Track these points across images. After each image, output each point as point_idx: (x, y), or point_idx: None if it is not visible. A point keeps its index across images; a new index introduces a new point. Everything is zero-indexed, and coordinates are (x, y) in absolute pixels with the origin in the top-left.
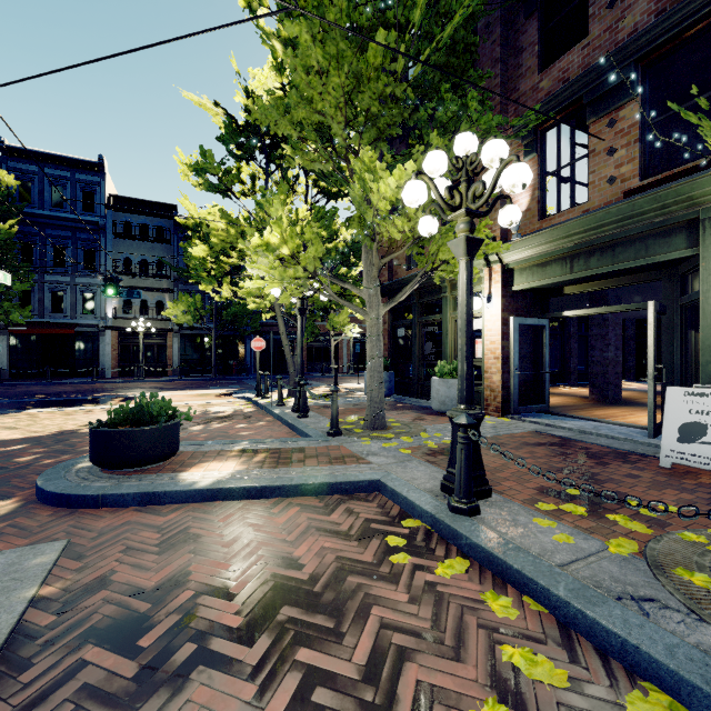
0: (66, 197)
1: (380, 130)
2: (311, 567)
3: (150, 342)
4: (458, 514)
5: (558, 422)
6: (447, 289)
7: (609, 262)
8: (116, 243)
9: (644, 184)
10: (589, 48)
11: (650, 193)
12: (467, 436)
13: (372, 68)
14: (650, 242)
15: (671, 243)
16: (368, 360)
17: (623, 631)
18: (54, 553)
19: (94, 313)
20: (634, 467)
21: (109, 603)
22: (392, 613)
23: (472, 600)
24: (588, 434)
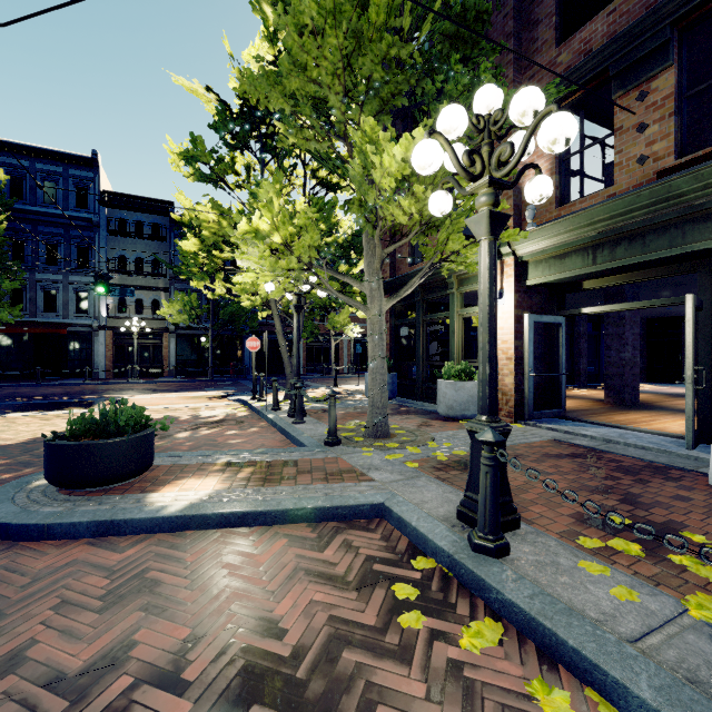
0: (58, 193)
1: (383, 101)
2: (295, 634)
3: (145, 342)
4: (482, 555)
5: (578, 429)
6: (454, 285)
7: (638, 252)
8: (110, 241)
9: (682, 163)
10: (615, 14)
11: (690, 171)
12: (493, 456)
13: (374, 27)
14: (688, 228)
15: None
16: (369, 361)
17: None
18: None
19: (88, 313)
20: (679, 485)
21: (11, 700)
22: None
23: (515, 694)
24: (614, 444)
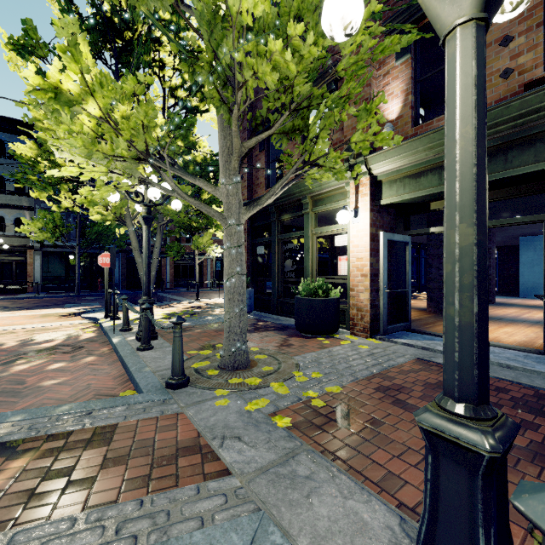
0: None
1: None
2: None
3: (7, 259)
4: None
5: (433, 344)
6: (308, 205)
7: (500, 168)
8: None
9: None
10: None
11: None
12: None
13: None
14: None
15: None
16: (225, 279)
17: None
18: None
19: None
20: None
21: None
22: None
23: None
24: None
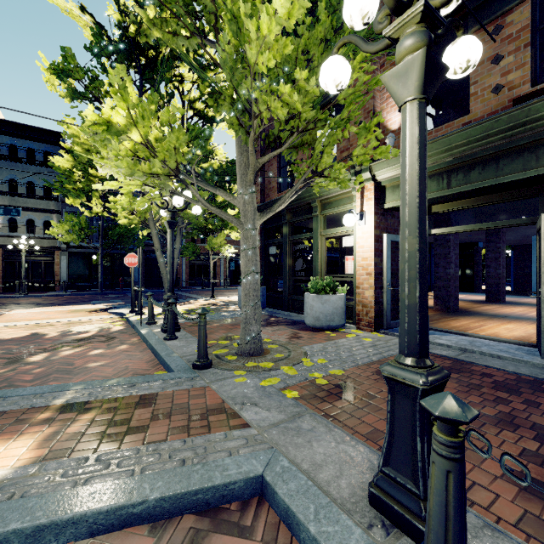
0: None
1: None
2: None
3: (37, 259)
4: None
5: (432, 338)
6: (317, 208)
7: (492, 175)
8: None
9: (539, 89)
10: None
11: None
12: (459, 442)
13: None
14: (542, 152)
15: None
16: (242, 276)
17: None
18: None
19: None
20: None
21: None
22: None
23: None
24: (470, 353)
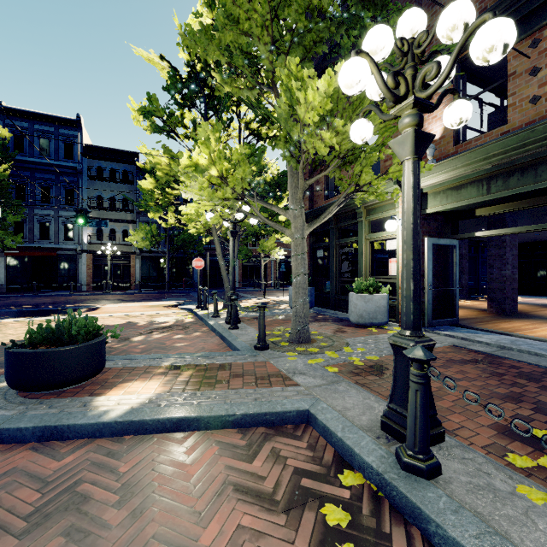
0: (51, 147)
1: (306, 49)
2: None
3: (117, 263)
4: (413, 475)
5: (473, 336)
6: (362, 214)
7: (531, 181)
8: (90, 184)
9: None
10: None
11: None
12: (423, 373)
13: None
14: None
15: None
16: (293, 277)
17: None
18: None
19: (73, 240)
20: None
21: None
22: None
23: None
24: (508, 350)
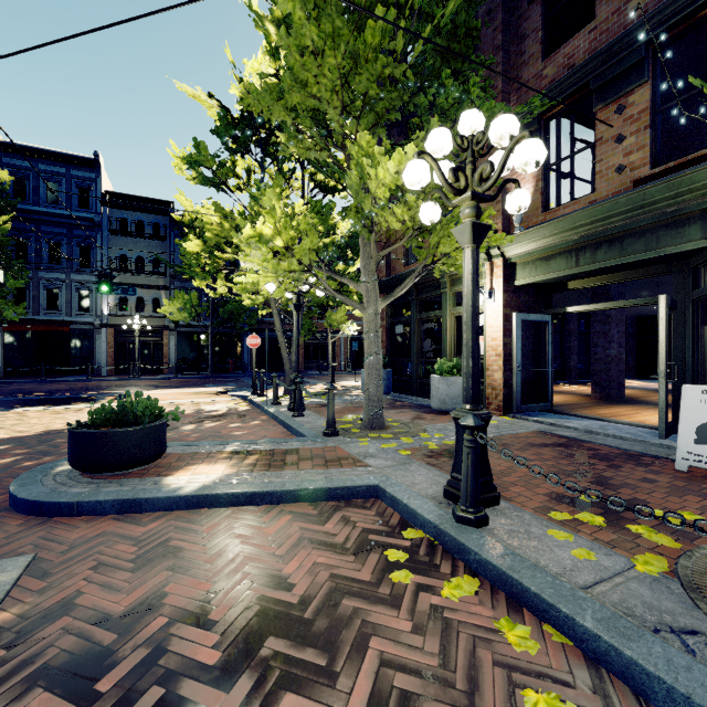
0: (61, 193)
1: (378, 115)
2: (302, 587)
3: (146, 340)
4: (464, 525)
5: (562, 422)
6: (446, 284)
7: (617, 255)
8: (111, 240)
9: (656, 173)
10: (596, 32)
11: (662, 181)
12: (474, 439)
13: (370, 48)
14: (661, 233)
15: (684, 234)
16: (365, 357)
17: (669, 675)
18: (17, 571)
19: (90, 311)
20: (648, 470)
21: (69, 634)
22: (394, 646)
23: (485, 629)
24: (595, 434)
